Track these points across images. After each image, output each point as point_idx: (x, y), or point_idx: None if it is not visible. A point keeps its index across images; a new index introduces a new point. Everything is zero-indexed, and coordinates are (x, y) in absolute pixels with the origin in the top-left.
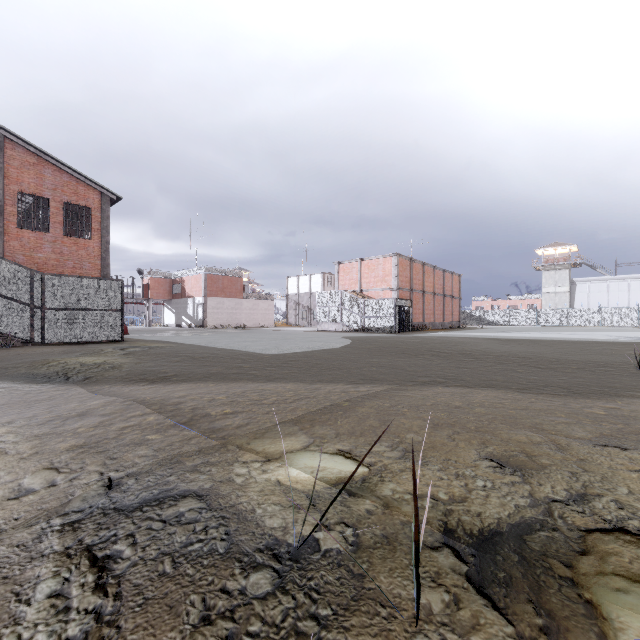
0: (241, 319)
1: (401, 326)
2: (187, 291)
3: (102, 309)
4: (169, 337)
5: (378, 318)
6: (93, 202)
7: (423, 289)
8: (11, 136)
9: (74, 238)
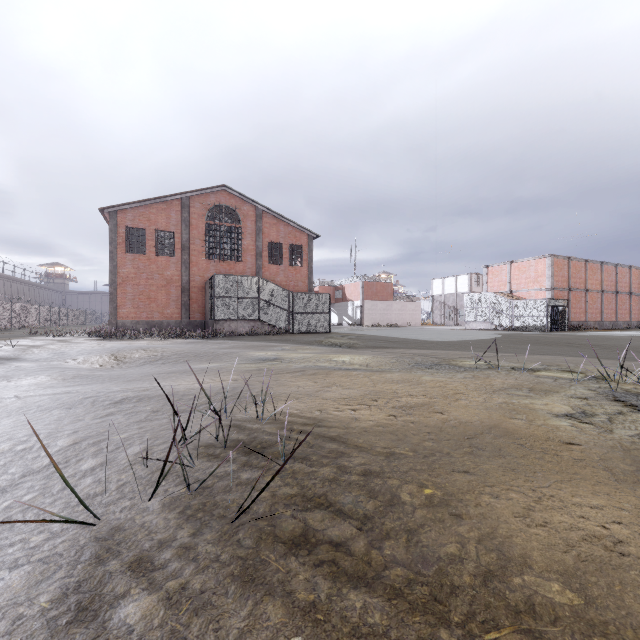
0: (391, 319)
1: (554, 325)
2: (347, 296)
3: (320, 312)
4: (353, 331)
5: (528, 318)
6: (304, 241)
7: (585, 287)
8: (266, 209)
9: (294, 267)
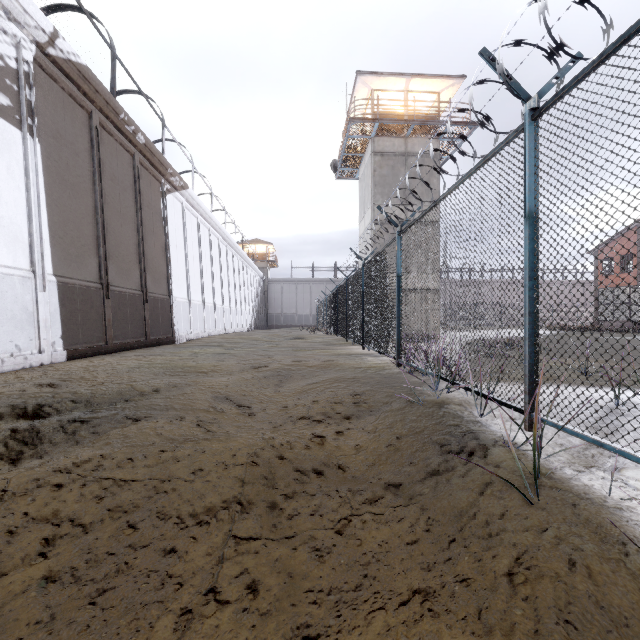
0: None
1: None
2: None
3: None
4: None
5: None
6: None
7: None
8: None
9: None
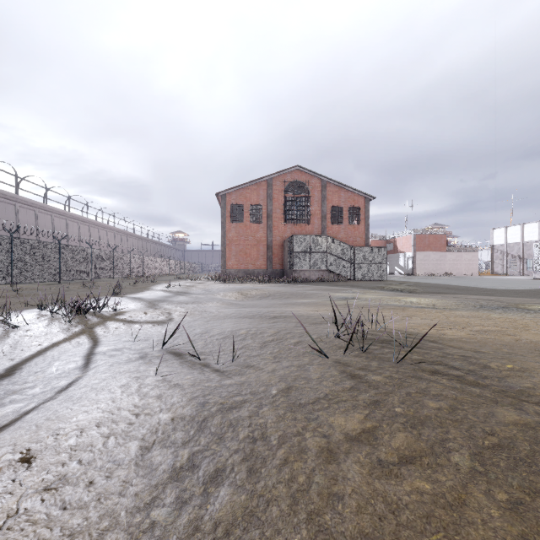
0: (445, 269)
1: None
2: (398, 248)
3: (377, 263)
4: (408, 280)
5: None
6: (361, 203)
7: None
8: (329, 180)
9: (353, 225)
